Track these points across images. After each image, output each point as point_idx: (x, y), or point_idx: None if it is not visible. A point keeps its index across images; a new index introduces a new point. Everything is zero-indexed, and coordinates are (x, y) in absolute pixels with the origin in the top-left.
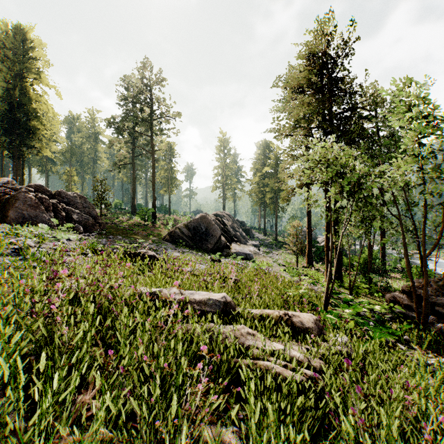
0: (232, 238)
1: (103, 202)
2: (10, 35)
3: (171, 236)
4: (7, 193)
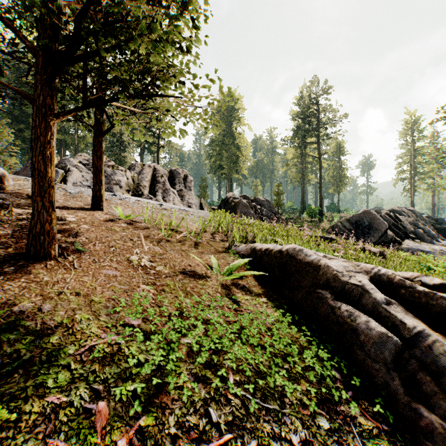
0: (407, 235)
1: (279, 204)
2: (225, 100)
3: (333, 229)
4: (234, 200)
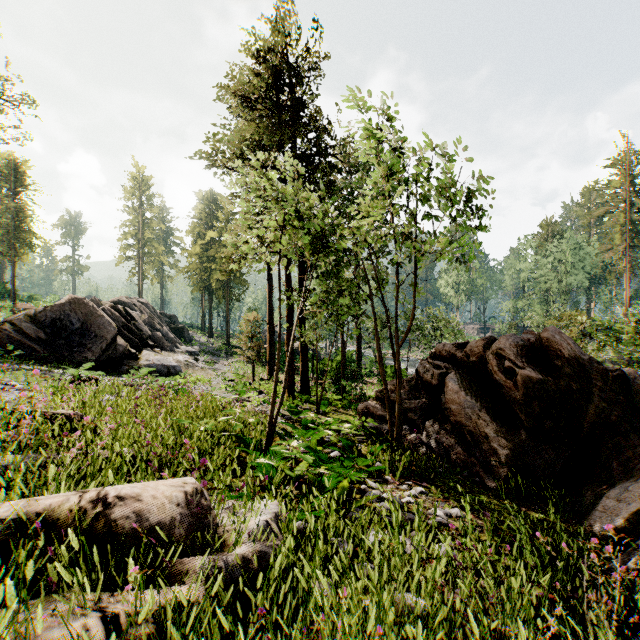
0: (145, 342)
1: None
2: None
3: None
4: None
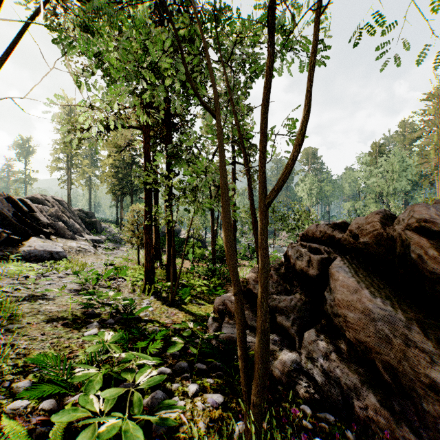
0: (37, 230)
1: None
2: None
3: None
4: None
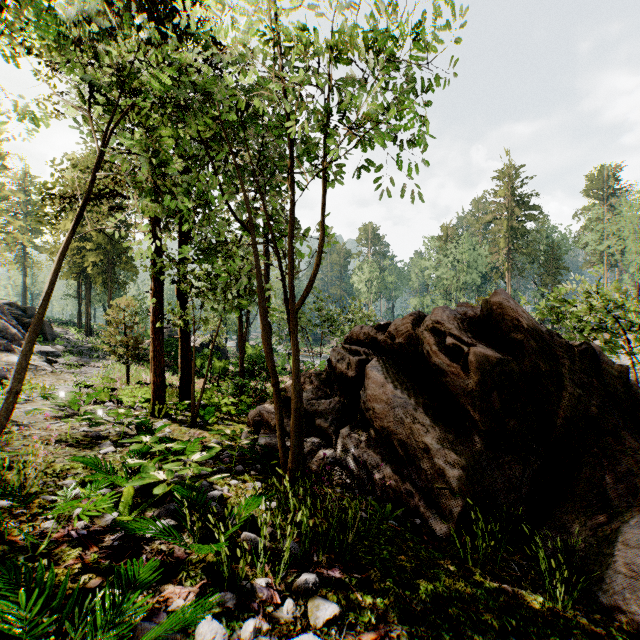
0: None
1: None
2: None
3: None
4: None
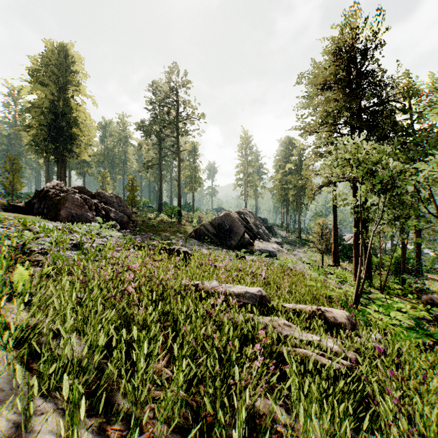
0: (255, 236)
1: (134, 201)
2: (54, 52)
3: (196, 233)
4: (58, 194)
